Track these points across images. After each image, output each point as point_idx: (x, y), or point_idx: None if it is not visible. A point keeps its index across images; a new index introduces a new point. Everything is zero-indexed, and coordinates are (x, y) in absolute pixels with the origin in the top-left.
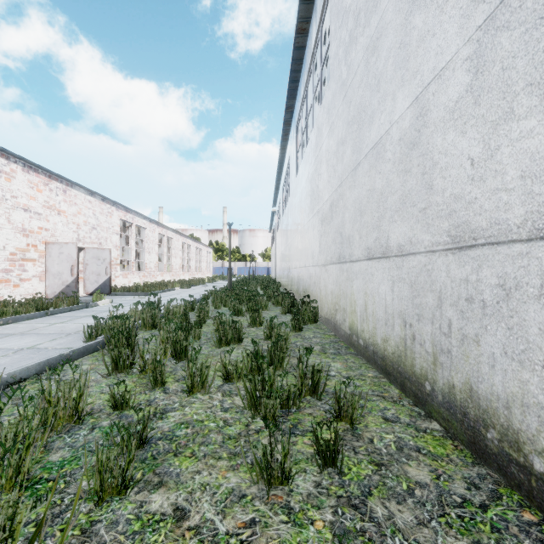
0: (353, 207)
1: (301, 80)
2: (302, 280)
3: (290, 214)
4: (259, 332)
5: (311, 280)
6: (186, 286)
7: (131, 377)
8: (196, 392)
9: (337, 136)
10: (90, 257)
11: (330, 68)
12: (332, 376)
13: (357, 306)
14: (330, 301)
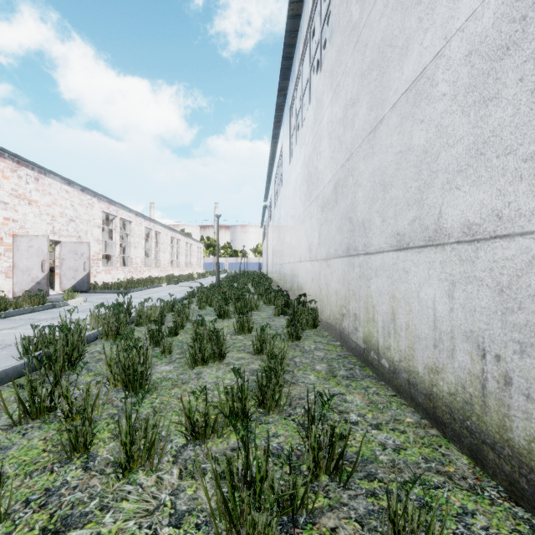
0: (370, 182)
1: (295, 56)
2: (296, 277)
3: (282, 206)
4: (248, 342)
5: (308, 276)
6: (173, 283)
7: (46, 429)
8: (138, 466)
9: (345, 98)
10: (67, 251)
11: (333, 20)
12: (354, 423)
13: (377, 313)
14: (333, 303)
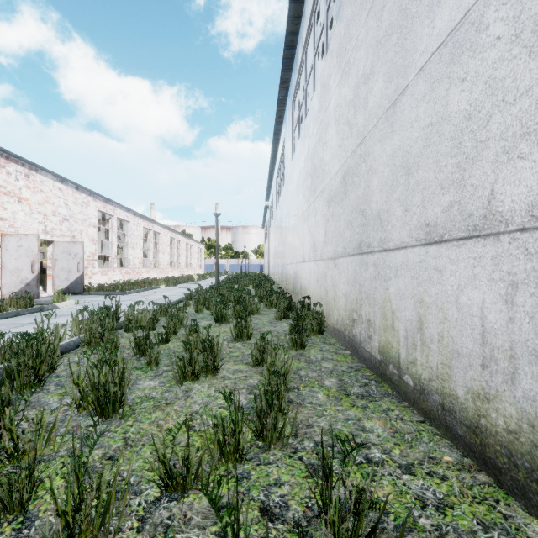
0: (388, 166)
1: (298, 44)
2: (299, 278)
3: (284, 204)
4: (246, 351)
5: (312, 277)
6: (172, 284)
7: None
8: (88, 537)
9: (356, 75)
10: (60, 251)
11: None
12: (378, 463)
13: (398, 320)
14: (342, 306)
